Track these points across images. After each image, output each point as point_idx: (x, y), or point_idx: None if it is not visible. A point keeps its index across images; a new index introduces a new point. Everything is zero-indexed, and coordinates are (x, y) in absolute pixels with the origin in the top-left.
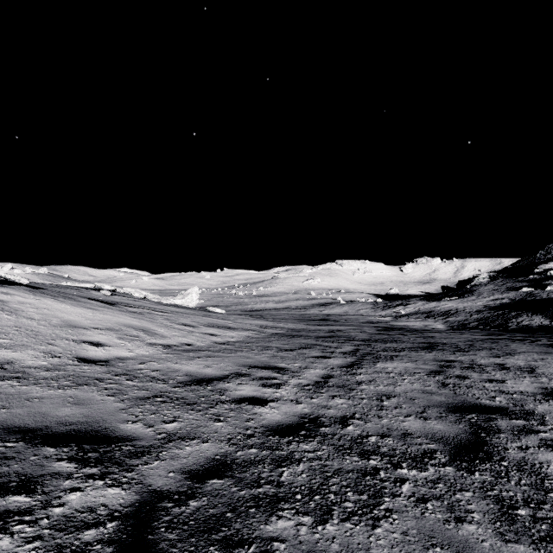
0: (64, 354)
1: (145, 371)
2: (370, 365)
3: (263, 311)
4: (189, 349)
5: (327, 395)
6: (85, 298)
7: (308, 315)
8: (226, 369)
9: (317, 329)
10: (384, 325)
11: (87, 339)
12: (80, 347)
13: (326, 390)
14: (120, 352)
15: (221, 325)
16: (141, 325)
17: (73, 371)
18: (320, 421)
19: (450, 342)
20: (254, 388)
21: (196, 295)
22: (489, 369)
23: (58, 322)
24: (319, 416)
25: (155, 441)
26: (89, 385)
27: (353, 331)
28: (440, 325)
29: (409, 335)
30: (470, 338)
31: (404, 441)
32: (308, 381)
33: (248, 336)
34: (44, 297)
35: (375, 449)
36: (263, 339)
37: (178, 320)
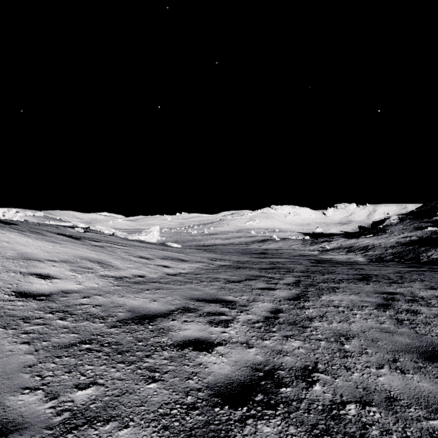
0: (2, 288)
1: (86, 306)
2: (315, 298)
3: (213, 246)
4: (140, 281)
5: (279, 335)
6: (54, 233)
7: (249, 250)
8: (173, 303)
9: (259, 261)
10: (314, 258)
11: (37, 271)
12: (25, 280)
13: (277, 328)
14: (67, 285)
15: (175, 257)
16: (98, 257)
17: (0, 308)
18: (278, 375)
19: (381, 274)
20: (200, 326)
21: (157, 232)
22: (434, 302)
23: (12, 255)
24: (275, 368)
25: (46, 433)
26: (7, 328)
27: (291, 263)
28: (360, 258)
29: (341, 267)
30: (396, 270)
31: (395, 414)
32: (257, 317)
33: (198, 268)
34: (10, 231)
35: (362, 432)
36: (212, 270)
37: (136, 253)
